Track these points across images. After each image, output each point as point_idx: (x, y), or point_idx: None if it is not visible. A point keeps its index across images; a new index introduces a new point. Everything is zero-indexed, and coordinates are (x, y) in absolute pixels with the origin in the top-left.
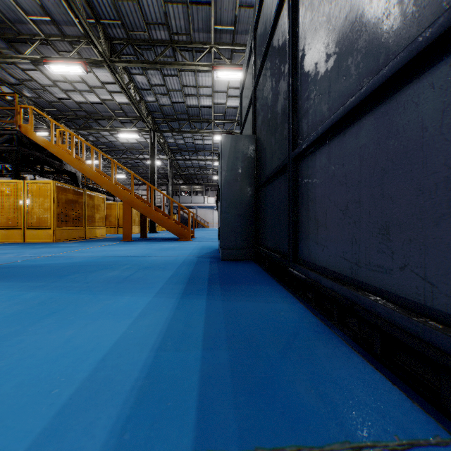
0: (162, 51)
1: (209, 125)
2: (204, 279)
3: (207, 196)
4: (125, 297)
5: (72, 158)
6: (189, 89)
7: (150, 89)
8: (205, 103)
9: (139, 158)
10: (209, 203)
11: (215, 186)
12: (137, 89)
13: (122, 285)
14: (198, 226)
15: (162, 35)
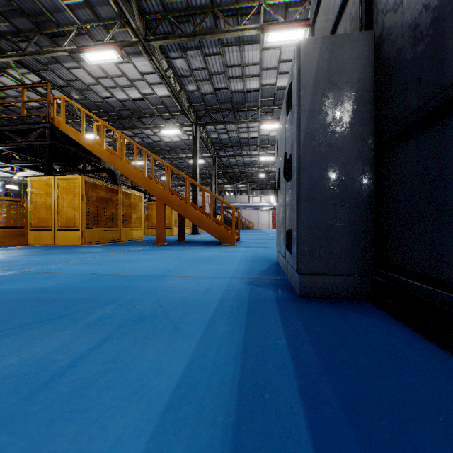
0: (202, 20)
1: (255, 113)
2: (295, 449)
3: (252, 196)
4: None
5: (103, 149)
6: (234, 69)
7: (190, 75)
8: (251, 86)
9: (182, 157)
10: (254, 202)
11: (261, 185)
12: (177, 77)
13: None
14: (242, 227)
15: None
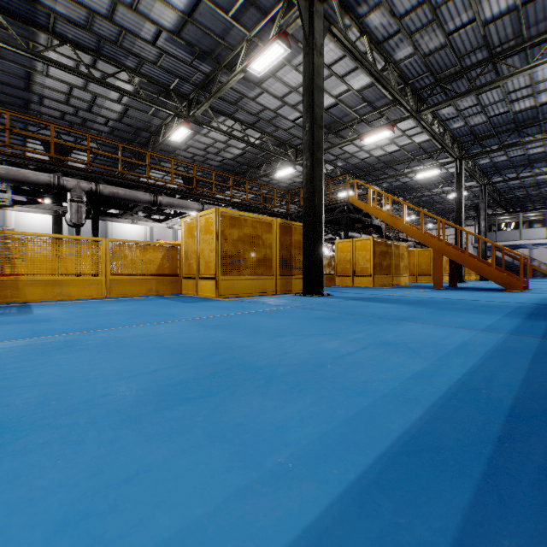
0: (478, 75)
1: None
2: (544, 315)
3: None
4: (480, 315)
5: (386, 215)
6: (518, 92)
7: (457, 115)
8: (546, 97)
9: (436, 193)
10: None
11: None
12: (441, 122)
13: (471, 311)
14: (532, 275)
15: (478, 57)
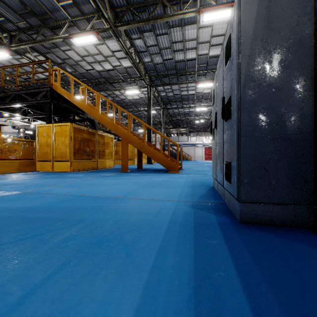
0: (154, 9)
1: (193, 76)
2: None
3: (190, 136)
4: None
5: (85, 104)
6: (177, 44)
7: (146, 50)
8: (190, 56)
9: (140, 110)
10: (192, 141)
11: (196, 128)
12: (137, 53)
13: None
14: (183, 159)
15: None
